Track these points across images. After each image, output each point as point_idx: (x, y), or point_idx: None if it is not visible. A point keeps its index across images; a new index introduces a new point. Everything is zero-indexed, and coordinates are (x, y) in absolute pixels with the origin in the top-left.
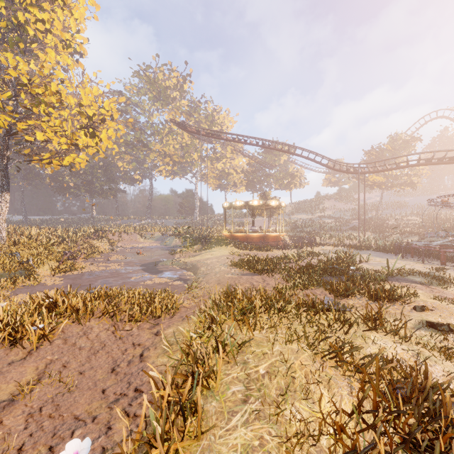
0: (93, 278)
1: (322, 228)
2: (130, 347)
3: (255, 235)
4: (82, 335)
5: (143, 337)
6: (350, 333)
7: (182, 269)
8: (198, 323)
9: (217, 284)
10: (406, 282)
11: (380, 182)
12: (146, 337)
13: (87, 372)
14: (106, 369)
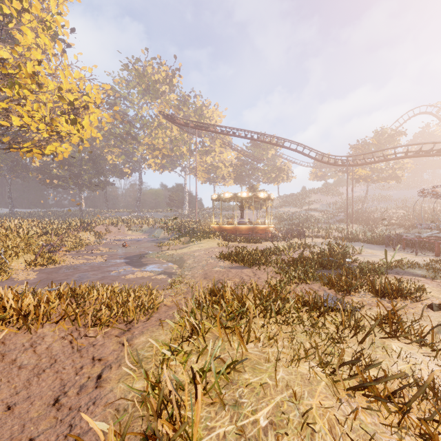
0: (70, 272)
1: (309, 220)
2: (88, 364)
3: (243, 227)
4: (28, 347)
5: (108, 348)
6: (366, 342)
7: (168, 262)
8: (175, 331)
9: (203, 278)
10: (408, 275)
11: (365, 176)
12: (111, 348)
13: (19, 405)
14: (47, 399)
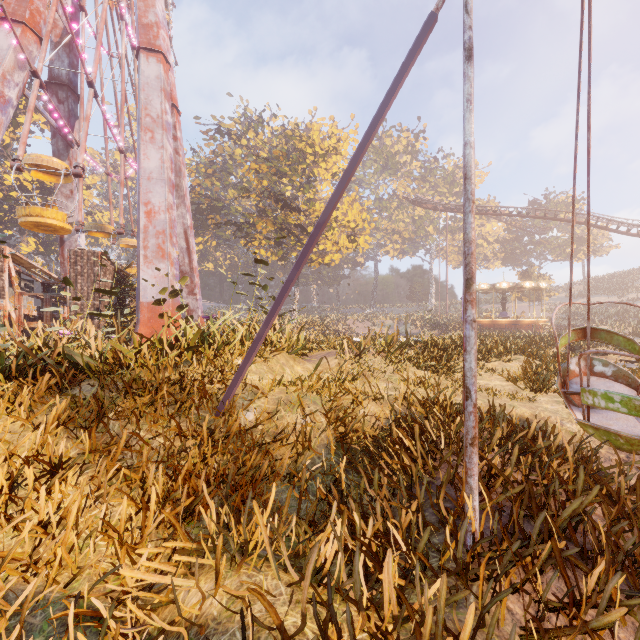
0: None
1: (621, 314)
2: None
3: (503, 321)
4: None
5: None
6: None
7: None
8: None
9: None
10: None
11: None
12: None
13: None
14: None
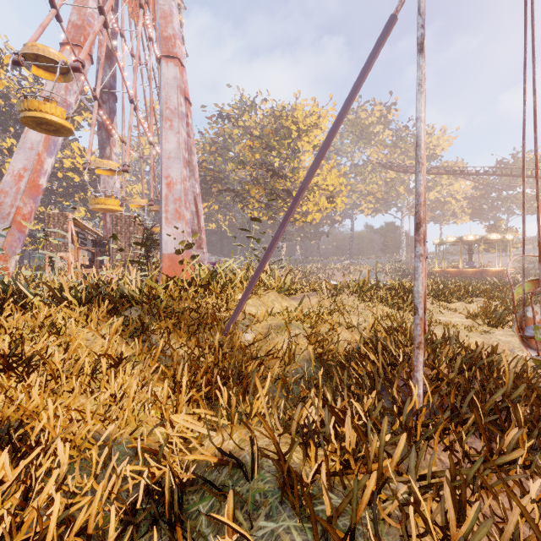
0: None
1: None
2: None
3: (469, 270)
4: None
5: None
6: None
7: None
8: None
9: None
10: None
11: None
12: None
13: None
14: None
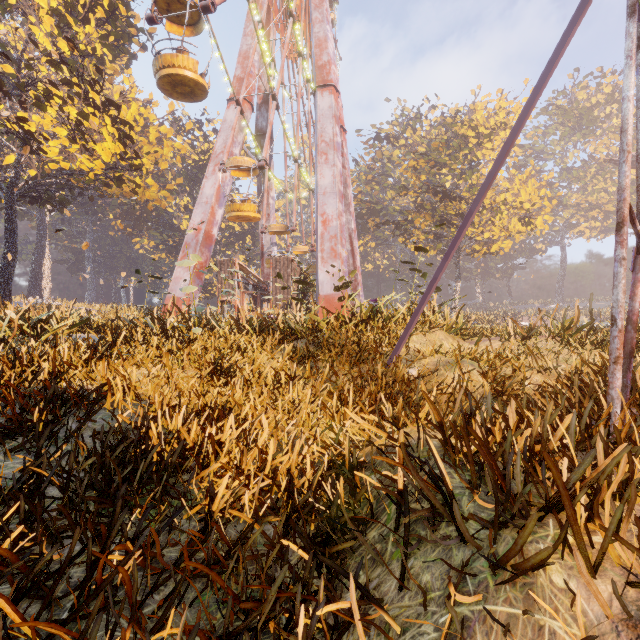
0: None
1: None
2: None
3: None
4: None
5: None
6: None
7: None
8: None
9: None
10: None
11: None
12: None
13: None
14: None
